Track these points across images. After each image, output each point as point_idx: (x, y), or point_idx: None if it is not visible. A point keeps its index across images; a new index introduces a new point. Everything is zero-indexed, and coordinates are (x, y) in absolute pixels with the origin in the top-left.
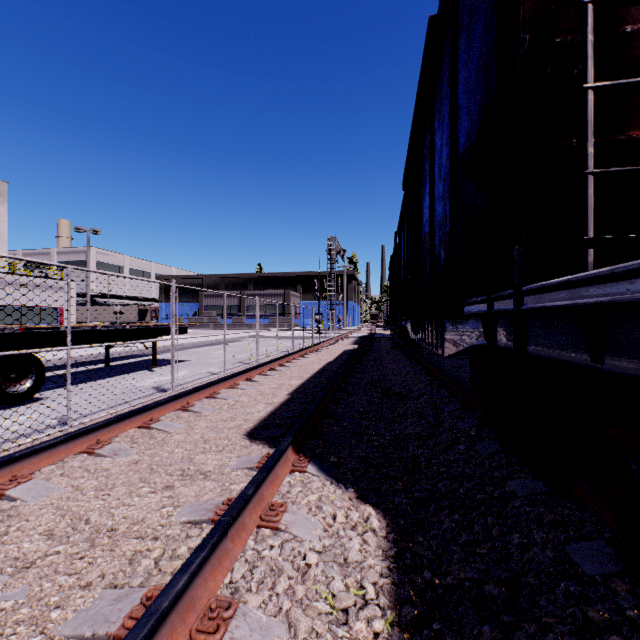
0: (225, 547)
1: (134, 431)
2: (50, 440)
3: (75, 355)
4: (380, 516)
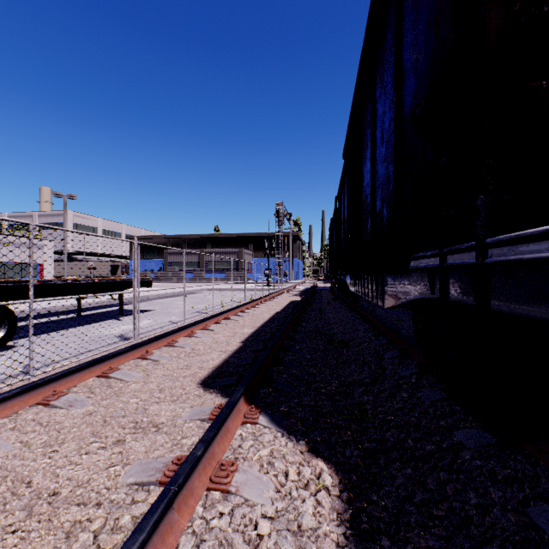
0: (170, 520)
1: (93, 380)
2: (3, 393)
3: (50, 306)
4: (332, 471)
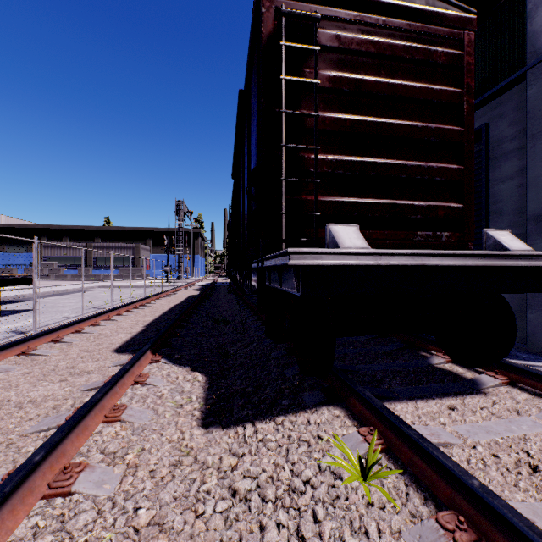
0: (116, 390)
1: (14, 358)
2: None
3: None
4: (203, 376)
